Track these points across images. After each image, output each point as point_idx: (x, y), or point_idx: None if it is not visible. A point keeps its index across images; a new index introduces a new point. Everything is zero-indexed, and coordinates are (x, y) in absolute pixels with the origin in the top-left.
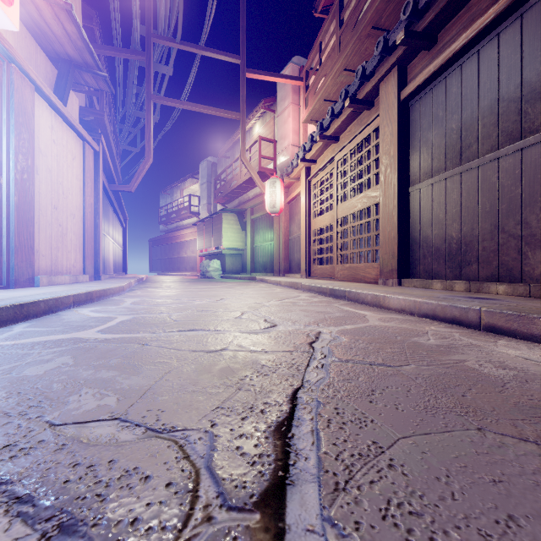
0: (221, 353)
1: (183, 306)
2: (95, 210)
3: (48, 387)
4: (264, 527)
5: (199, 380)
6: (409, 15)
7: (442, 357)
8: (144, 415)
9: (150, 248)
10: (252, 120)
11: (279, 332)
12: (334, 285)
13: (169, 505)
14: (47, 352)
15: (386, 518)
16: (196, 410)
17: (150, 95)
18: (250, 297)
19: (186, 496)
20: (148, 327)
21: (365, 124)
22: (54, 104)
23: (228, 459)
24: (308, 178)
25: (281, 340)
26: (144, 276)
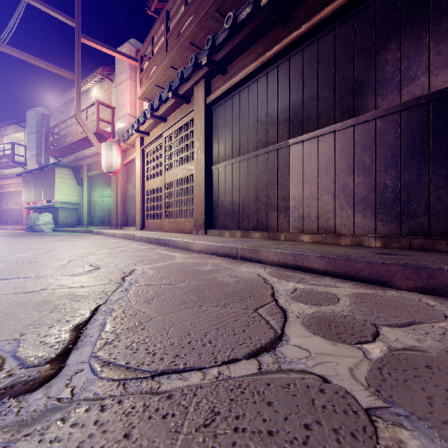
0: (39, 292)
1: (1, 259)
2: None
3: None
4: (51, 368)
5: (13, 312)
6: (210, 47)
7: (207, 276)
8: None
9: None
10: (89, 82)
11: (100, 272)
12: (159, 235)
13: None
14: None
15: (128, 348)
16: (7, 330)
17: None
18: (82, 248)
19: None
20: None
21: (184, 114)
22: None
23: (32, 348)
24: (142, 147)
25: (100, 277)
26: None
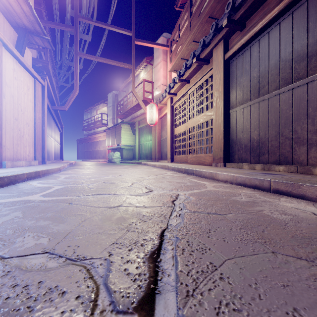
0: (117, 208)
1: (96, 179)
2: (42, 121)
3: (3, 232)
4: None
5: (103, 226)
6: (230, 10)
7: (249, 208)
8: (66, 249)
9: (78, 145)
10: (139, 69)
11: (154, 195)
12: (187, 166)
13: (77, 312)
14: (6, 209)
15: (219, 314)
16: (100, 245)
17: (77, 52)
18: (137, 174)
19: (89, 305)
20: (73, 192)
21: (205, 73)
22: (15, 55)
23: (118, 277)
24: (172, 104)
25: (155, 199)
26: (74, 162)
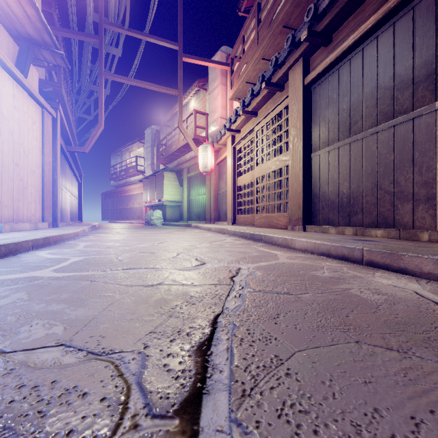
0: (157, 287)
1: (129, 248)
2: (53, 167)
3: (2, 320)
4: (181, 430)
5: (137, 310)
6: (311, 18)
7: (333, 286)
8: (87, 341)
9: (103, 200)
10: (188, 96)
11: (207, 269)
12: (253, 230)
13: (102, 417)
14: (5, 289)
15: (281, 417)
16: (132, 335)
17: (102, 72)
18: (185, 241)
19: (117, 408)
20: (97, 266)
21: (278, 103)
22: (15, 75)
23: (156, 375)
24: (234, 145)
25: (208, 275)
26: (97, 224)
